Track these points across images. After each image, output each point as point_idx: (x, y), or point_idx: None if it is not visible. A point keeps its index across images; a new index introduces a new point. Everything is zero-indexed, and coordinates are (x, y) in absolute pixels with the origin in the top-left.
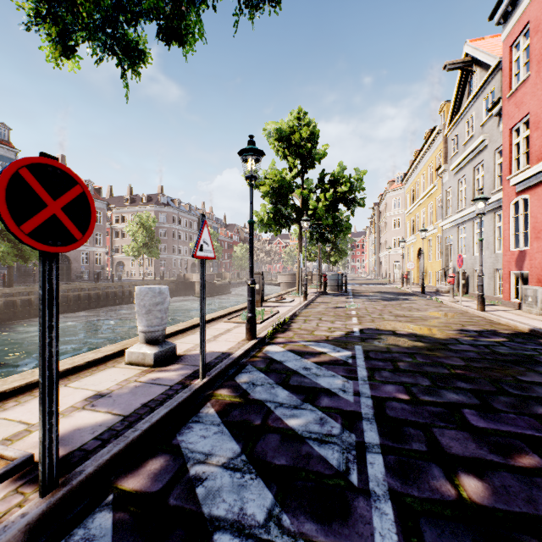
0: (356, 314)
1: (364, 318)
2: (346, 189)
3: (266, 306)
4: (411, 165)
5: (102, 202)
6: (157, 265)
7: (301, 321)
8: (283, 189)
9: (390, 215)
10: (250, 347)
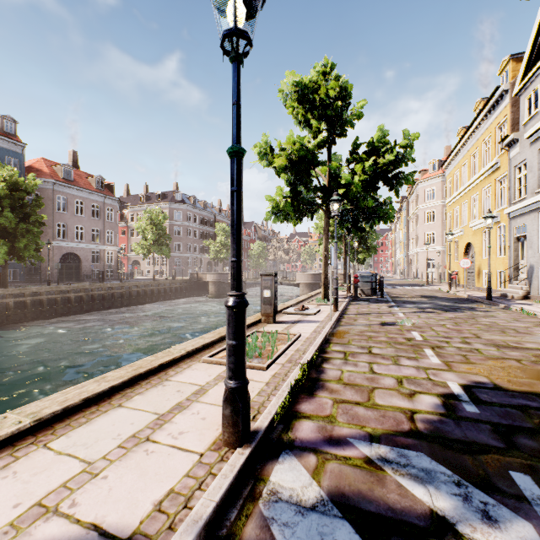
0: (425, 340)
1: (446, 352)
2: (392, 158)
3: (281, 322)
4: (456, 144)
5: (114, 199)
6: (172, 264)
7: (339, 357)
8: (304, 161)
9: (423, 208)
10: (221, 497)
